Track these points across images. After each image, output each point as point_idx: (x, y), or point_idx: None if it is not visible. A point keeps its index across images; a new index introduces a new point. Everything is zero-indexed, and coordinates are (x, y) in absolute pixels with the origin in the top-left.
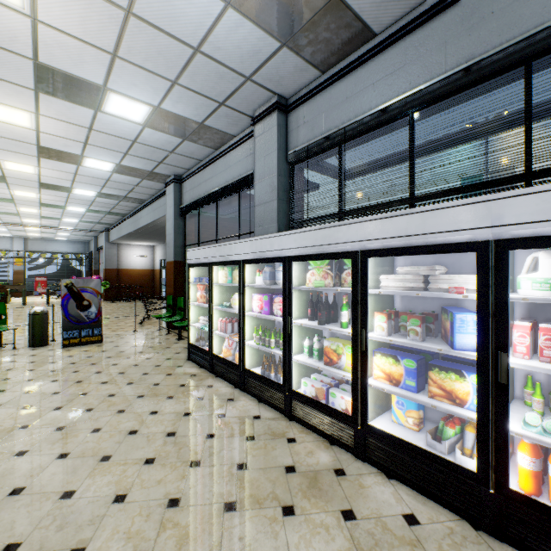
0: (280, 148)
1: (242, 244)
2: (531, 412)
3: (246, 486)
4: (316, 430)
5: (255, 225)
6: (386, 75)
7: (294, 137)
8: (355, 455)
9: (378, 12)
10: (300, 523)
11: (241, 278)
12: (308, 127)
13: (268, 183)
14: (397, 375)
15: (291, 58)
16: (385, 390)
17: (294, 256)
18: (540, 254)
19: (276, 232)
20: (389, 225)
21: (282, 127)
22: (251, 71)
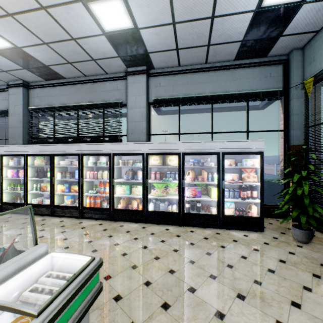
0: (24, 104)
1: (1, 147)
2: (90, 190)
3: (6, 228)
4: (38, 214)
5: (9, 136)
6: (70, 94)
7: (32, 100)
8: (51, 216)
9: (65, 74)
10: (26, 228)
11: (1, 162)
12: (40, 99)
13: (17, 118)
14: (64, 189)
15: (29, 73)
16: (60, 194)
17: (29, 154)
18: (90, 157)
19: (22, 141)
20: (60, 147)
21: (26, 95)
22: (7, 70)
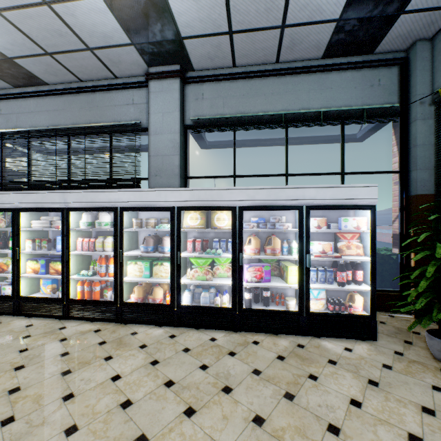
0: None
1: None
2: (83, 270)
3: None
4: None
5: None
6: (55, 110)
7: None
8: (14, 315)
9: (45, 76)
10: None
11: None
12: (5, 118)
13: None
14: (38, 269)
15: None
16: (29, 276)
17: None
18: (84, 213)
19: None
20: (30, 197)
21: None
22: None
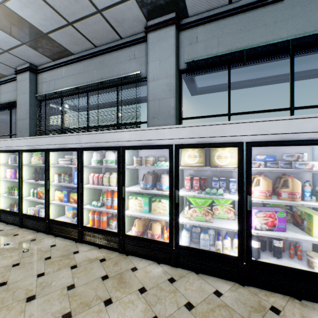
0: (31, 91)
1: None
2: (94, 201)
3: None
4: (32, 229)
5: (17, 130)
6: (78, 73)
7: (40, 87)
8: (46, 233)
9: (70, 46)
10: None
11: None
12: (47, 85)
13: (24, 109)
14: (62, 197)
15: (31, 50)
16: (56, 204)
17: (24, 150)
18: (94, 152)
19: (29, 135)
20: (55, 140)
21: (33, 81)
22: (7, 49)
